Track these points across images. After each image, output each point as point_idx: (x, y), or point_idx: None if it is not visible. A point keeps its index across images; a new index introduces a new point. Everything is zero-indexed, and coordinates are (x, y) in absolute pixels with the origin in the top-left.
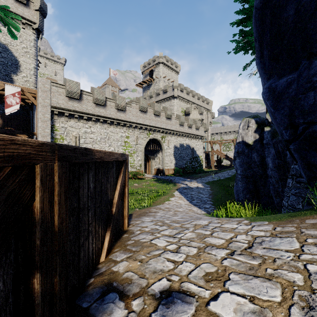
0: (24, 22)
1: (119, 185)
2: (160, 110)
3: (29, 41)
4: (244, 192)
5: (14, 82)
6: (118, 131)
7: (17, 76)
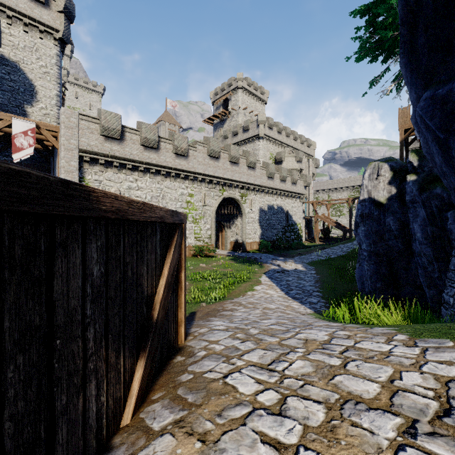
0: (42, 29)
1: (167, 269)
2: (238, 156)
3: (50, 57)
4: (373, 278)
5: (28, 116)
6: (177, 186)
7: (32, 108)
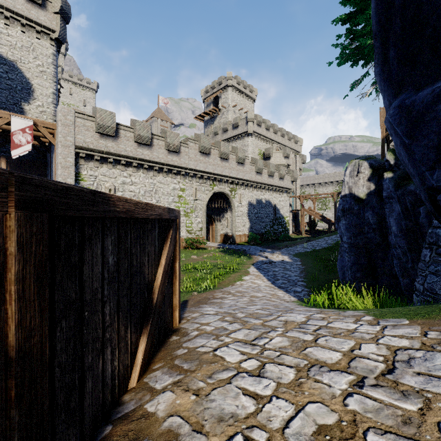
0: (38, 30)
1: (164, 259)
2: (228, 152)
3: (47, 57)
4: (353, 269)
5: (25, 113)
6: (169, 181)
7: (30, 105)
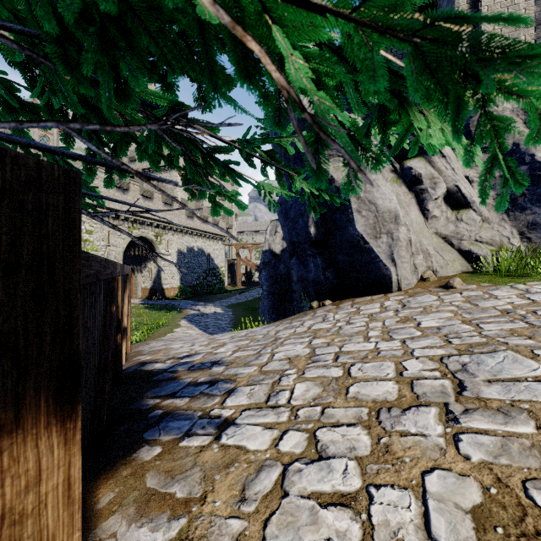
0: None
1: (127, 300)
2: (153, 190)
3: None
4: (270, 312)
5: None
6: None
7: None
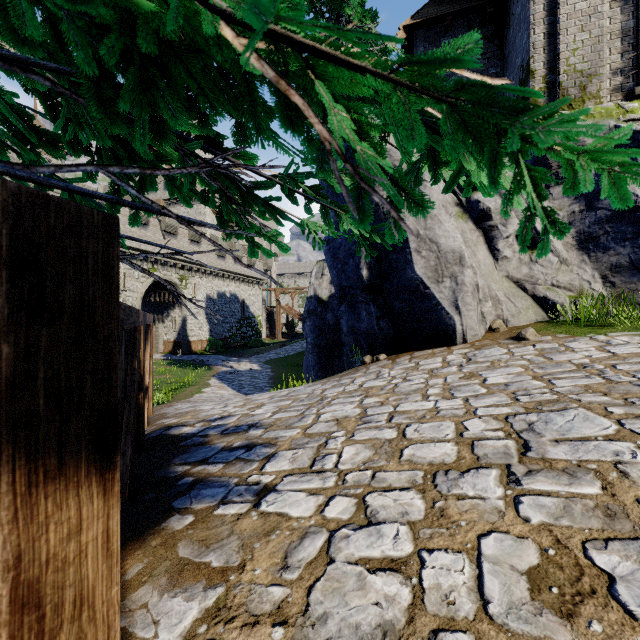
0: None
1: (149, 355)
2: (177, 224)
3: None
4: (316, 368)
5: None
6: None
7: None
